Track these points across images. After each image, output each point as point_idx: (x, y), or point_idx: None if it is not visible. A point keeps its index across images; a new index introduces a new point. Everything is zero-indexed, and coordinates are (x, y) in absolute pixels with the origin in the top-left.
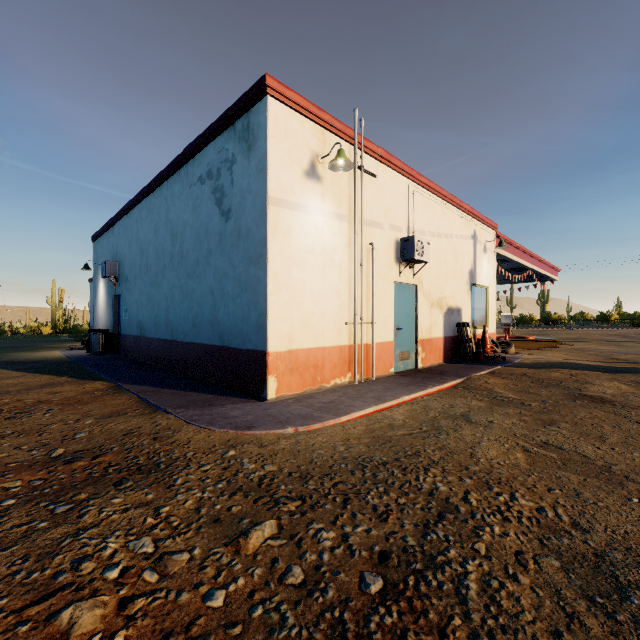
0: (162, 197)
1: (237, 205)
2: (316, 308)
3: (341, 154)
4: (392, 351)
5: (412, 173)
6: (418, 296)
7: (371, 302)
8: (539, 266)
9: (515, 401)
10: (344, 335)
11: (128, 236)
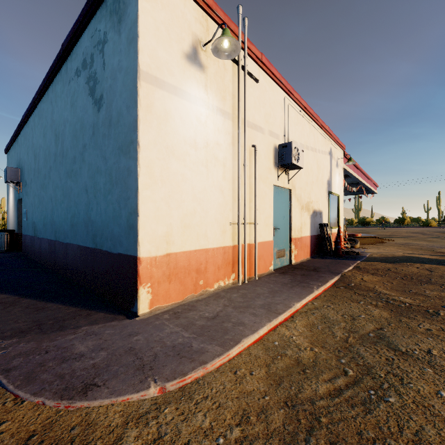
0: (48, 100)
1: (108, 89)
2: (198, 207)
3: (226, 33)
4: (271, 250)
5: (288, 87)
6: (292, 199)
7: (253, 203)
8: (367, 182)
9: (415, 307)
10: (228, 235)
11: (26, 144)
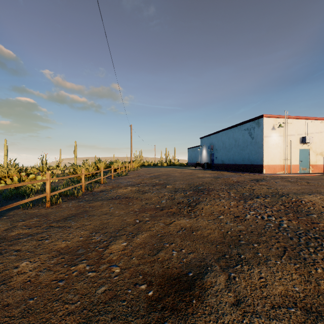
0: (231, 131)
1: (255, 136)
2: (274, 156)
3: (280, 125)
4: (298, 167)
5: (306, 118)
6: (310, 152)
7: (290, 154)
8: None
9: None
10: (282, 162)
11: (217, 139)
